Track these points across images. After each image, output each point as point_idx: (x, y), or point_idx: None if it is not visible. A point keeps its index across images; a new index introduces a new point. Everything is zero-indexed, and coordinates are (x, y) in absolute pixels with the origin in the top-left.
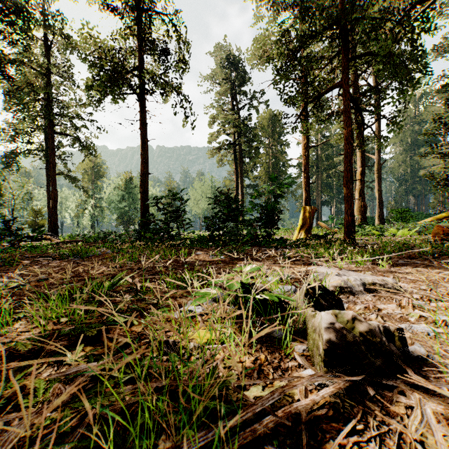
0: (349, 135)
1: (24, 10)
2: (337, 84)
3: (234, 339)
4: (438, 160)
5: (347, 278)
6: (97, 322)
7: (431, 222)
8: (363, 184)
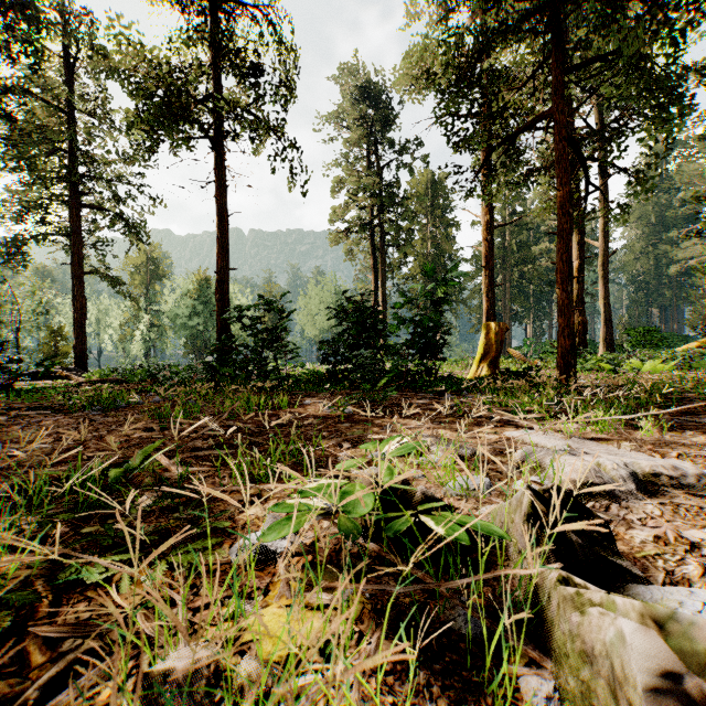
0: (567, 200)
1: (31, 6)
2: (545, 113)
3: (359, 642)
4: (700, 249)
5: (597, 461)
6: (48, 575)
7: (700, 349)
8: (582, 288)
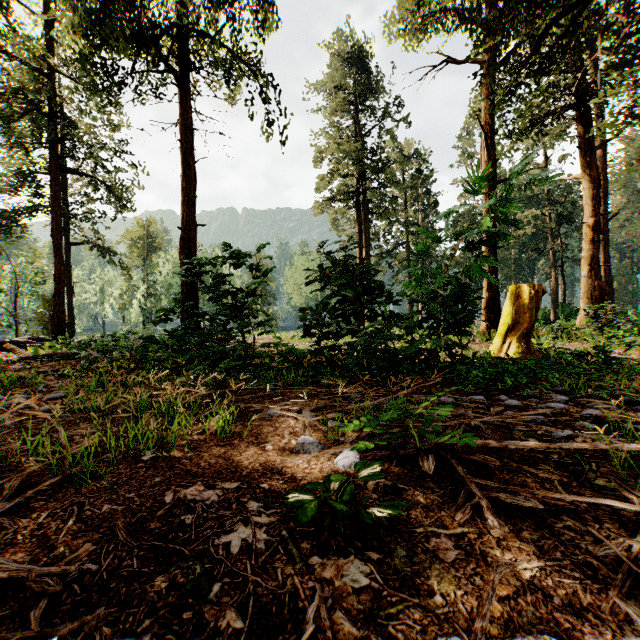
0: None
1: None
2: None
3: None
4: None
5: None
6: None
7: None
8: (598, 248)
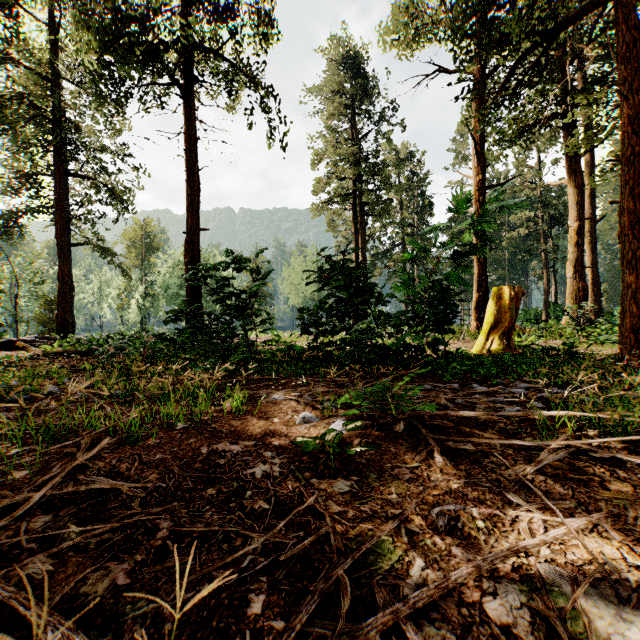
0: (639, 112)
1: None
2: None
3: None
4: None
5: None
6: None
7: None
8: (582, 251)
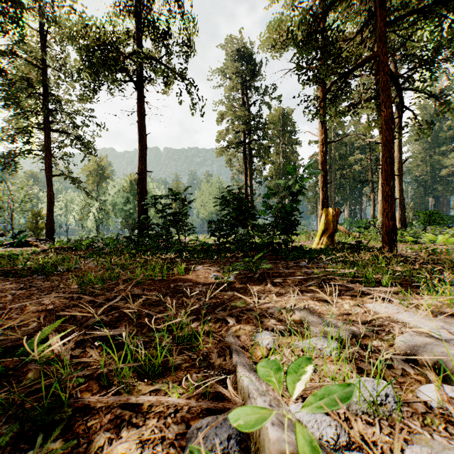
0: (390, 118)
1: None
2: (373, 55)
3: None
4: None
5: None
6: None
7: None
8: None
